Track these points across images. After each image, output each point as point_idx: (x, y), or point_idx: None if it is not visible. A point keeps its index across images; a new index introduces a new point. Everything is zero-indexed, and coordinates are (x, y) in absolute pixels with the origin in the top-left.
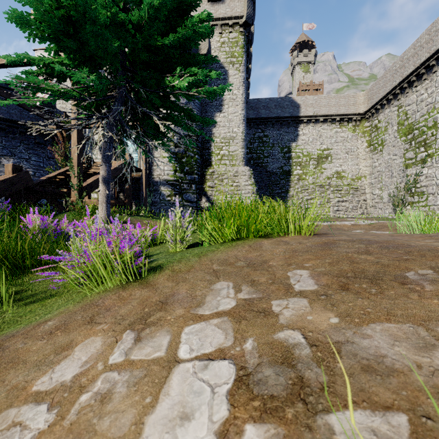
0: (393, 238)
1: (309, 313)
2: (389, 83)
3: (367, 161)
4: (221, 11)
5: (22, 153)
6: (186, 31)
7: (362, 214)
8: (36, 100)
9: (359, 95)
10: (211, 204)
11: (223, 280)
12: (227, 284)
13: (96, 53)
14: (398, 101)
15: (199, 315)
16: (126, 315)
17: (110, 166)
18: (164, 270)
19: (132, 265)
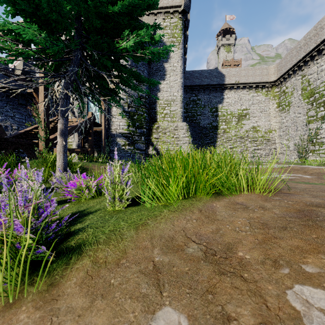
0: None
1: None
2: (295, 57)
3: (277, 118)
4: (164, 1)
5: (8, 112)
6: None
7: (273, 159)
8: None
9: (271, 67)
10: (156, 151)
11: (169, 304)
12: (177, 322)
13: (51, 16)
14: (302, 71)
15: None
16: None
17: (66, 120)
18: (82, 259)
19: (35, 251)
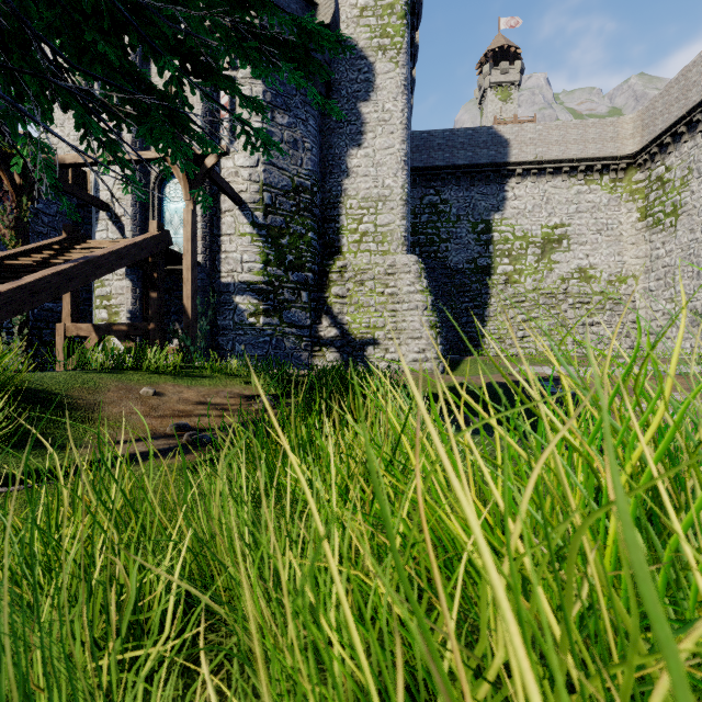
0: None
1: None
2: (696, 89)
3: (639, 247)
4: None
5: None
6: None
7: (630, 348)
8: None
9: (624, 120)
10: (340, 330)
11: None
12: None
13: None
14: None
15: None
16: None
17: None
18: None
19: None
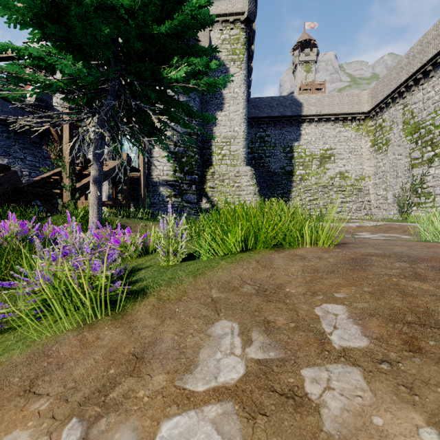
0: (433, 251)
1: (374, 408)
2: (395, 81)
3: (371, 161)
4: (222, 7)
5: (17, 153)
6: (183, 17)
7: (366, 215)
8: (19, 93)
9: (363, 93)
10: (212, 205)
11: (224, 319)
12: (230, 326)
13: (84, 40)
14: (403, 99)
15: (187, 393)
16: (81, 381)
17: (101, 165)
18: (147, 298)
19: (105, 290)
